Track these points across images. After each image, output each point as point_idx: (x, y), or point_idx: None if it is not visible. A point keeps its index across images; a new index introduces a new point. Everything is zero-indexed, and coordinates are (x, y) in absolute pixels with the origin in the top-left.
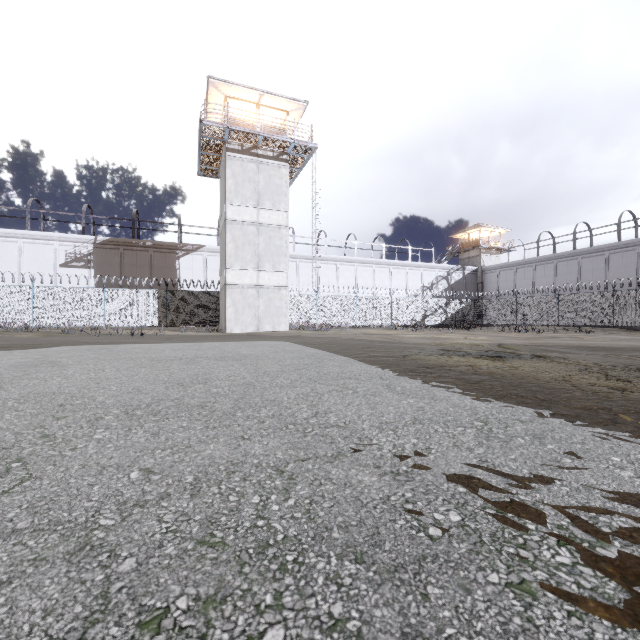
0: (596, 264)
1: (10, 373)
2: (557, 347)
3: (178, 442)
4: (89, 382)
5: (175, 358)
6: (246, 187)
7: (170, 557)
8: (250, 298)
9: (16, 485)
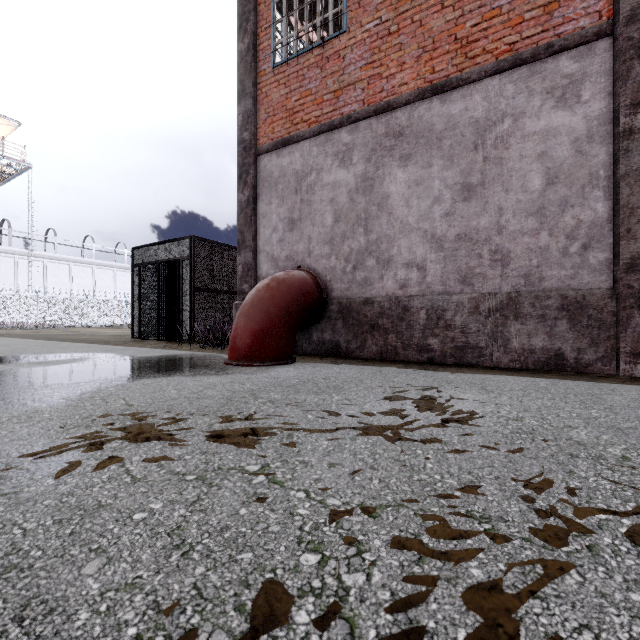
0: None
1: None
2: None
3: None
4: None
5: None
6: None
7: None
8: None
9: None
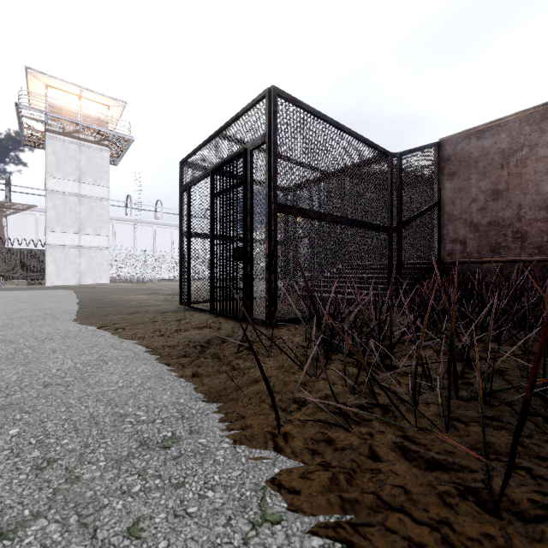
0: None
1: None
2: None
3: None
4: None
5: None
6: (68, 164)
7: None
8: (72, 256)
9: None
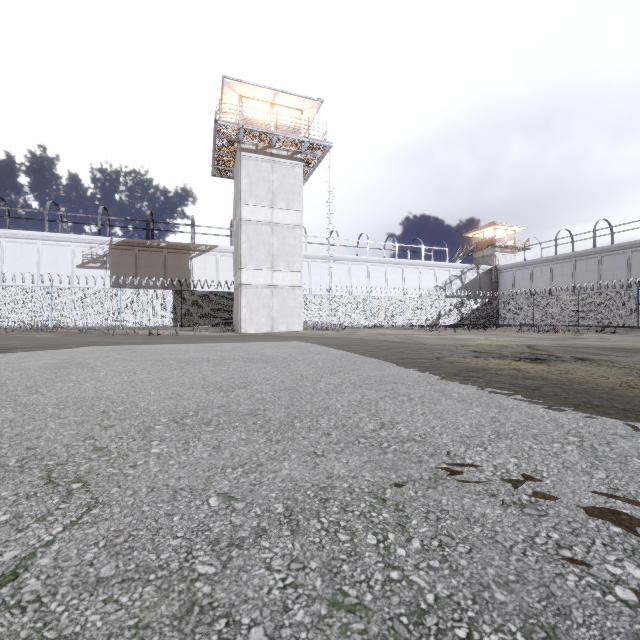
0: (617, 262)
1: (42, 375)
2: (589, 348)
3: (246, 459)
4: (124, 386)
5: (202, 360)
6: (260, 187)
7: (305, 627)
8: (264, 298)
9: (84, 513)
